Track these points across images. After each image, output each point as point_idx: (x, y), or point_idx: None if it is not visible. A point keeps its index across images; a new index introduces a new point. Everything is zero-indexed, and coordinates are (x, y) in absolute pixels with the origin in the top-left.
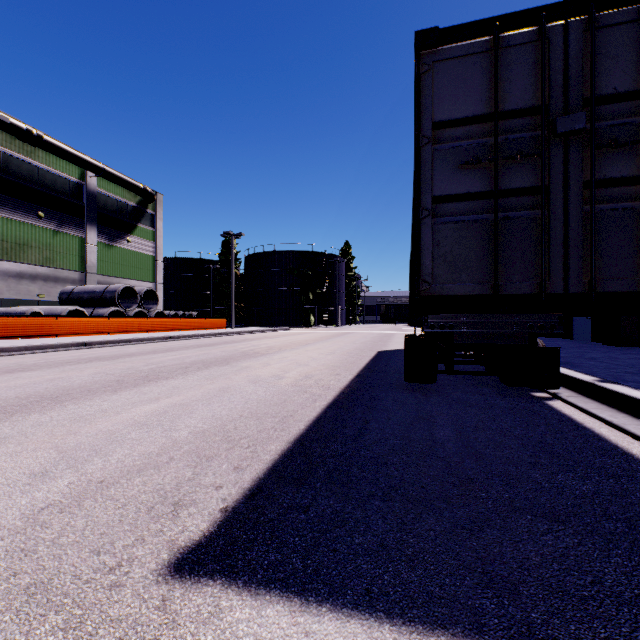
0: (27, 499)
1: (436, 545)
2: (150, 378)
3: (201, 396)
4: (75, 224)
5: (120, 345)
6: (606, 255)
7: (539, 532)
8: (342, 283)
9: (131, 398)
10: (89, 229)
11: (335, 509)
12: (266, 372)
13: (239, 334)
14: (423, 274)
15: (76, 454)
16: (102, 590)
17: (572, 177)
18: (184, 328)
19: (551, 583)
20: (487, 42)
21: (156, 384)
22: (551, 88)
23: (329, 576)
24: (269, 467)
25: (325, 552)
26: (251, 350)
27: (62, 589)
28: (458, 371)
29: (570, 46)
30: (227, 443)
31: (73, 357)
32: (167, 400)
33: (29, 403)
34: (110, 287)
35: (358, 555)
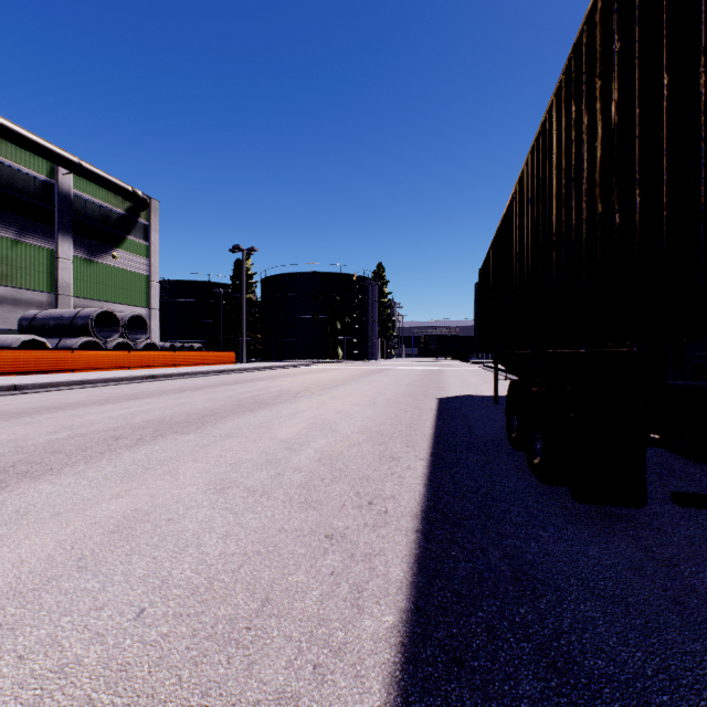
0: None
1: None
2: (8, 473)
3: (35, 566)
4: (42, 233)
5: (72, 388)
6: None
7: None
8: (375, 310)
9: None
10: (61, 240)
11: None
12: (256, 451)
13: (248, 371)
14: None
15: None
16: None
17: None
18: (180, 363)
19: None
20: None
21: None
22: None
23: None
24: None
25: None
26: (252, 397)
27: None
28: None
29: None
30: None
31: None
32: None
33: None
34: (83, 311)
35: None
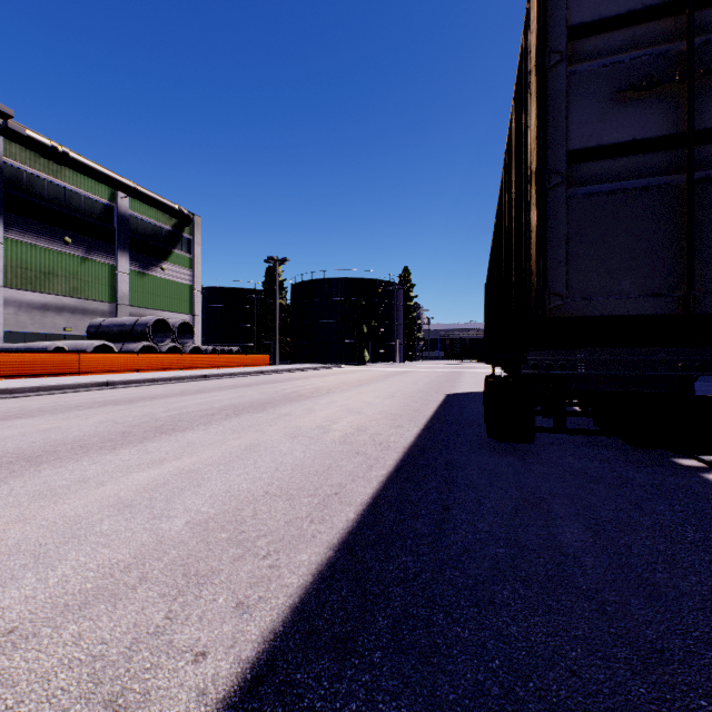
0: None
1: None
2: (164, 429)
3: (219, 458)
4: (105, 250)
5: (147, 385)
6: None
7: None
8: (400, 314)
9: (129, 459)
10: (120, 256)
11: None
12: (308, 422)
13: (283, 372)
14: (551, 282)
15: (5, 563)
16: None
17: None
18: (222, 365)
19: None
20: None
21: (168, 438)
22: None
23: None
24: (294, 604)
25: None
26: (294, 392)
27: None
28: (573, 429)
29: None
30: (236, 546)
31: (87, 400)
32: (174, 463)
33: None
34: (141, 319)
35: None
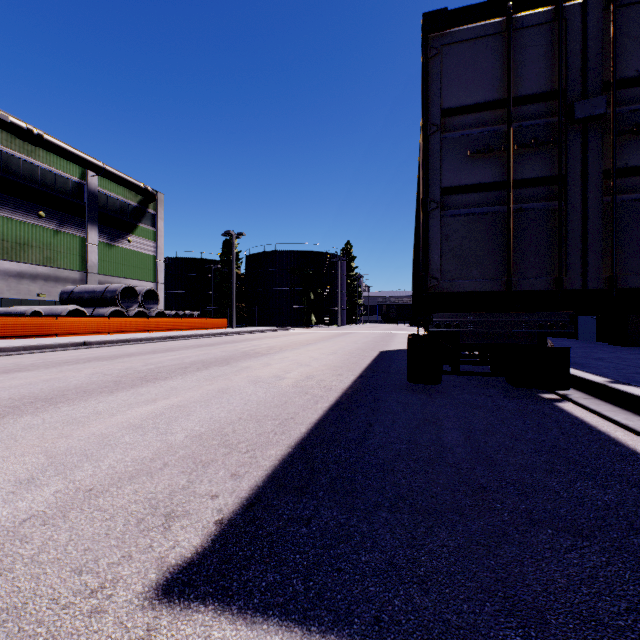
0: (9, 509)
1: (450, 564)
2: (148, 379)
3: (199, 397)
4: (76, 224)
5: (120, 345)
6: (628, 249)
7: (562, 549)
8: (343, 283)
9: (127, 399)
10: (90, 229)
11: (339, 522)
12: (267, 372)
13: (240, 334)
14: (431, 270)
15: (66, 459)
16: (81, 617)
17: (591, 166)
18: (185, 328)
19: (581, 610)
20: (499, 23)
21: (154, 385)
22: (568, 71)
23: (333, 601)
24: (268, 474)
25: (329, 572)
26: (252, 350)
27: (36, 616)
28: (465, 372)
29: (589, 26)
30: (225, 447)
31: (72, 357)
32: (164, 401)
33: (22, 404)
34: (111, 287)
35: (365, 576)
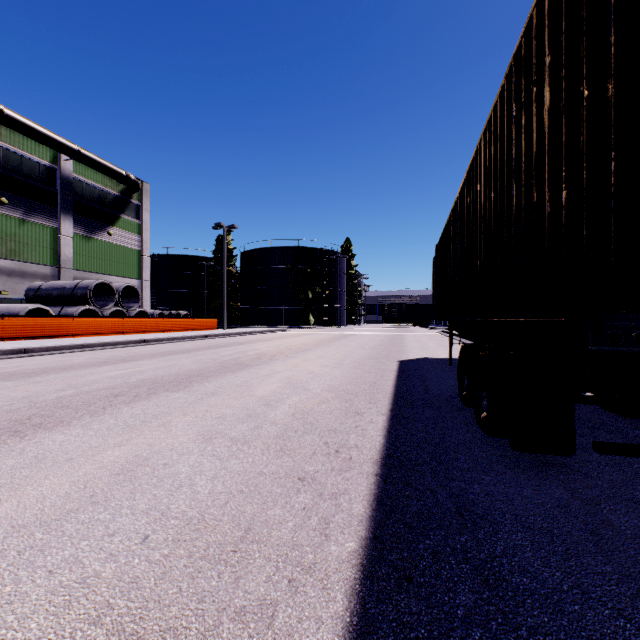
0: None
1: None
2: (25, 425)
3: (55, 501)
4: (46, 213)
5: (73, 352)
6: None
7: None
8: (343, 281)
9: None
10: (63, 219)
11: None
12: (238, 407)
13: (229, 336)
14: None
15: None
16: None
17: None
18: (168, 329)
19: None
20: None
21: (12, 446)
22: None
23: None
24: None
25: None
26: (233, 359)
27: None
28: None
29: None
30: None
31: None
32: None
33: None
34: (82, 283)
35: None
